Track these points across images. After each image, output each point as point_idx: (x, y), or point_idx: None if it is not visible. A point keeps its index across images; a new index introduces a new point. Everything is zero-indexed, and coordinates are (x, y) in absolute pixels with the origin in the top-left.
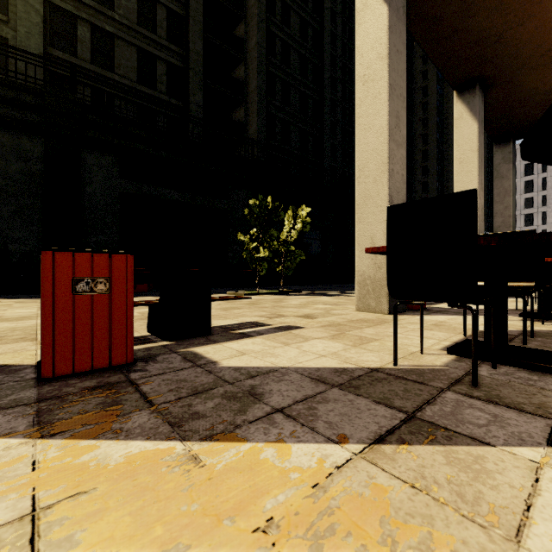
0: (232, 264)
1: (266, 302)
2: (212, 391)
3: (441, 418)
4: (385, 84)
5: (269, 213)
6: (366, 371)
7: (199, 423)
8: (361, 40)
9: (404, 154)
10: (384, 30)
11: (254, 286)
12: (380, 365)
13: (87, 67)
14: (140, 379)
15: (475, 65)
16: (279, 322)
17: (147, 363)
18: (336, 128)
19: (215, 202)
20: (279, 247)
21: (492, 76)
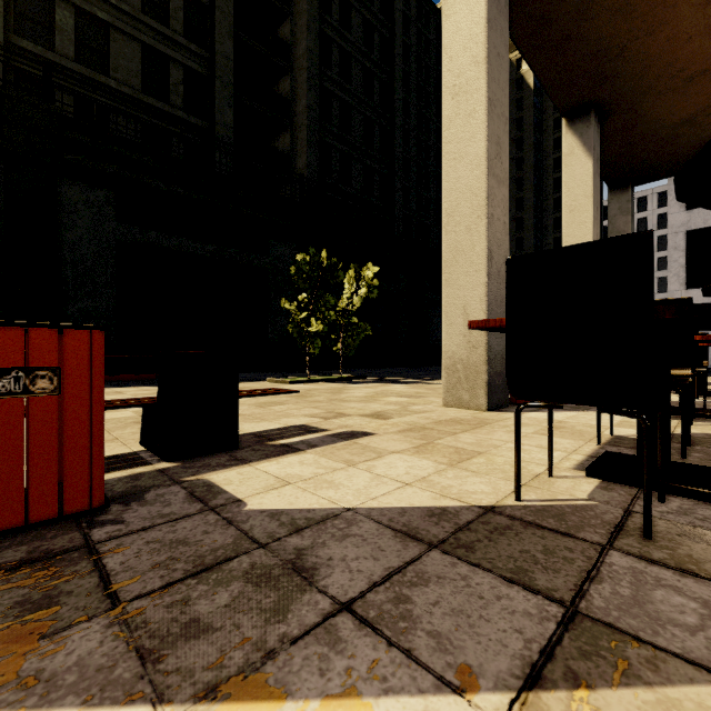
0: (274, 340)
1: (320, 393)
2: (229, 564)
3: (622, 614)
4: (483, 99)
5: (324, 273)
6: (476, 512)
7: (197, 650)
8: (450, 37)
9: (507, 195)
10: (481, 25)
11: (303, 370)
12: (496, 500)
13: (70, 67)
14: (106, 542)
15: (591, 85)
16: (338, 425)
17: (128, 506)
18: (410, 167)
19: (250, 257)
20: (337, 318)
21: (610, 101)
